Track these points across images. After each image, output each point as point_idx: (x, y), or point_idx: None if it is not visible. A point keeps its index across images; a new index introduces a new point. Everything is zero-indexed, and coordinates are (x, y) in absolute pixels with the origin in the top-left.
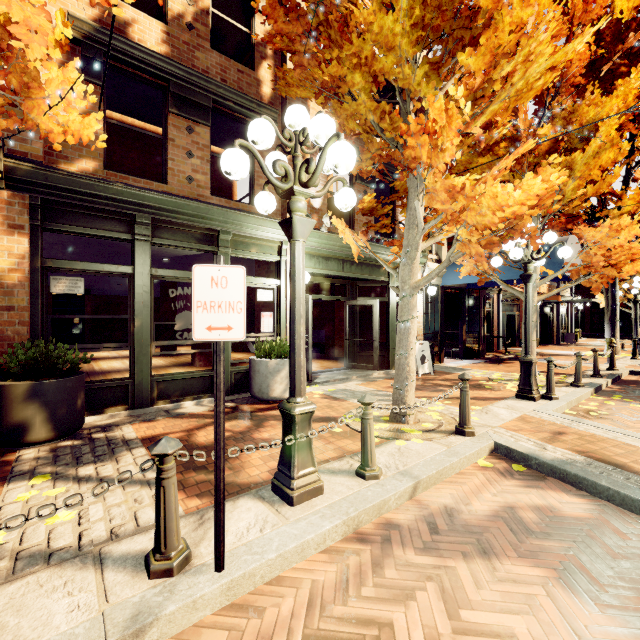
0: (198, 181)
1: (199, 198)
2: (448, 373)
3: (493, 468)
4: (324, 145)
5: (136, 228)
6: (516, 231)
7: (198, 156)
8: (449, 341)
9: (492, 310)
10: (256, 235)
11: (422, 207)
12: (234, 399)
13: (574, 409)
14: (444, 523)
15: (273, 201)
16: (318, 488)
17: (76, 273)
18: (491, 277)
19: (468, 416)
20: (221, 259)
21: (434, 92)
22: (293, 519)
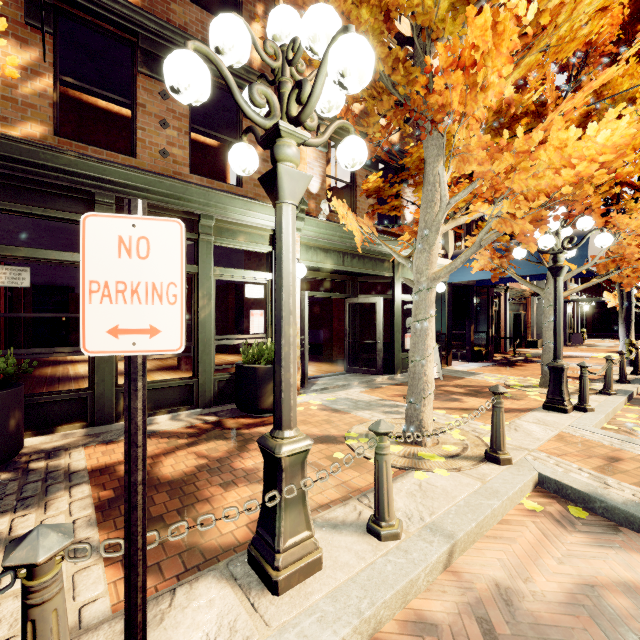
0: (174, 156)
1: (176, 176)
2: (458, 378)
3: (544, 513)
4: (324, 51)
5: (96, 208)
6: (576, 201)
7: (174, 127)
8: (456, 342)
9: (499, 309)
10: (244, 221)
11: (448, 174)
12: (217, 411)
13: (613, 423)
14: (502, 620)
15: (254, 156)
16: (315, 562)
17: (19, 261)
18: (507, 272)
19: (503, 439)
20: (138, 205)
21: (462, 30)
22: (276, 625)
